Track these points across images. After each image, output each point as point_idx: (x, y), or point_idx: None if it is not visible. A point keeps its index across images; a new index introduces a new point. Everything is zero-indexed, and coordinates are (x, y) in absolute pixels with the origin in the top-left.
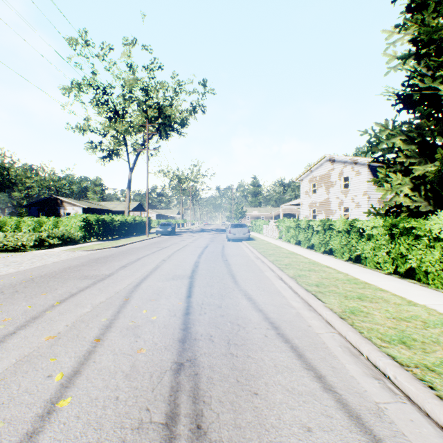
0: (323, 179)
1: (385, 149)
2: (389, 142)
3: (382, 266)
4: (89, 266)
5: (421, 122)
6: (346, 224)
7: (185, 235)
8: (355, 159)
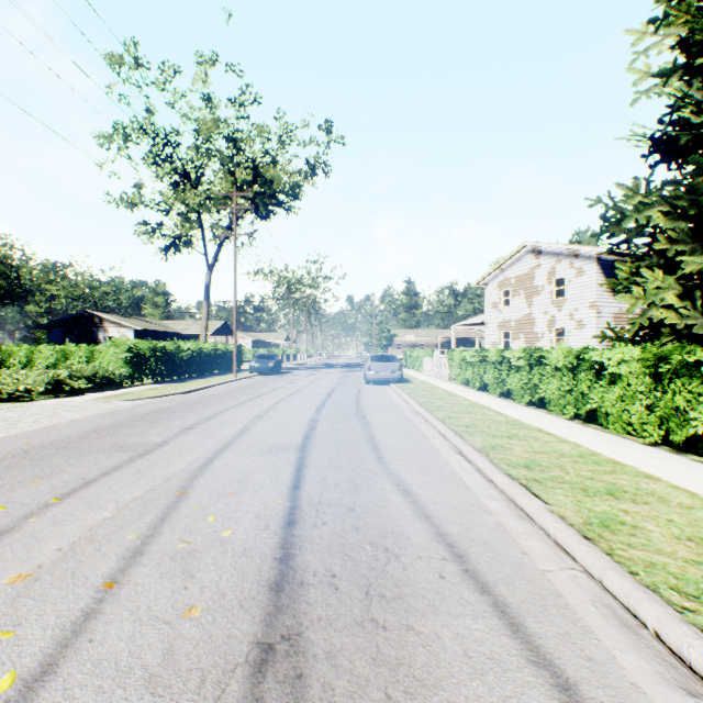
0: (522, 283)
1: (632, 229)
2: (641, 216)
3: (637, 430)
4: (130, 427)
5: (697, 182)
6: (570, 356)
7: (296, 374)
8: (575, 249)
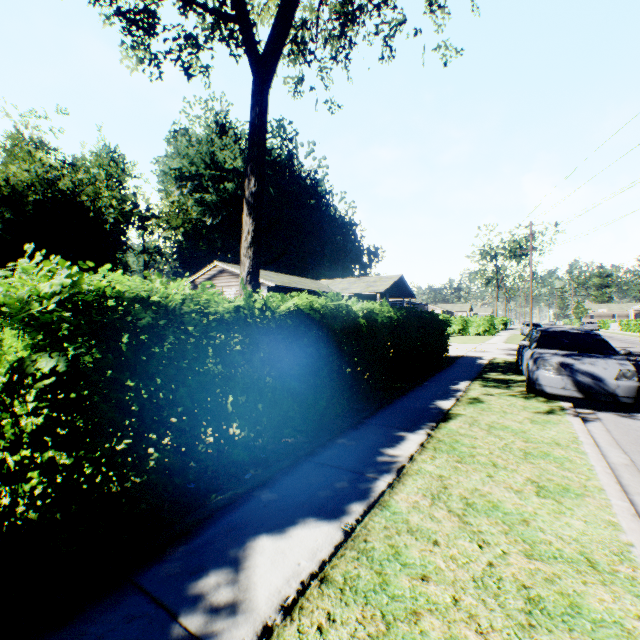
0: None
1: None
2: None
3: None
4: None
5: None
6: None
7: None
8: None
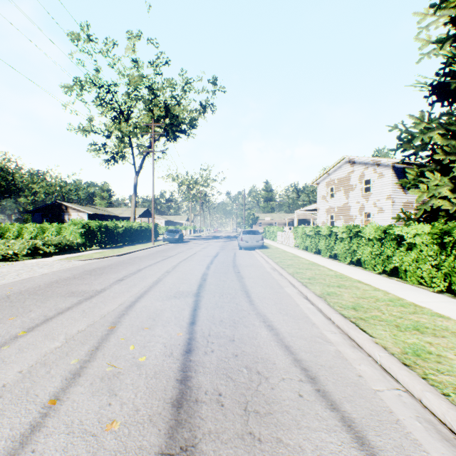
0: (342, 182)
1: (419, 145)
2: (425, 136)
3: (427, 282)
4: (81, 279)
5: None
6: (379, 231)
7: (193, 243)
8: (377, 160)
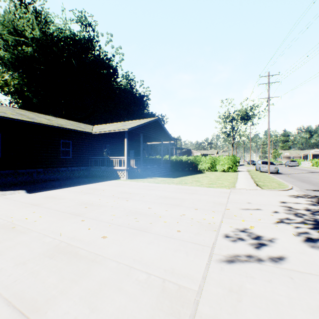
0: None
1: None
2: None
3: None
4: None
5: None
6: None
7: None
8: None
